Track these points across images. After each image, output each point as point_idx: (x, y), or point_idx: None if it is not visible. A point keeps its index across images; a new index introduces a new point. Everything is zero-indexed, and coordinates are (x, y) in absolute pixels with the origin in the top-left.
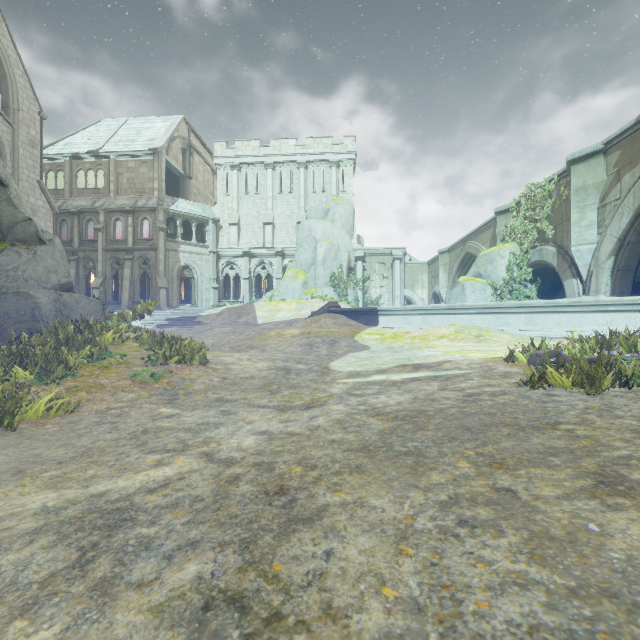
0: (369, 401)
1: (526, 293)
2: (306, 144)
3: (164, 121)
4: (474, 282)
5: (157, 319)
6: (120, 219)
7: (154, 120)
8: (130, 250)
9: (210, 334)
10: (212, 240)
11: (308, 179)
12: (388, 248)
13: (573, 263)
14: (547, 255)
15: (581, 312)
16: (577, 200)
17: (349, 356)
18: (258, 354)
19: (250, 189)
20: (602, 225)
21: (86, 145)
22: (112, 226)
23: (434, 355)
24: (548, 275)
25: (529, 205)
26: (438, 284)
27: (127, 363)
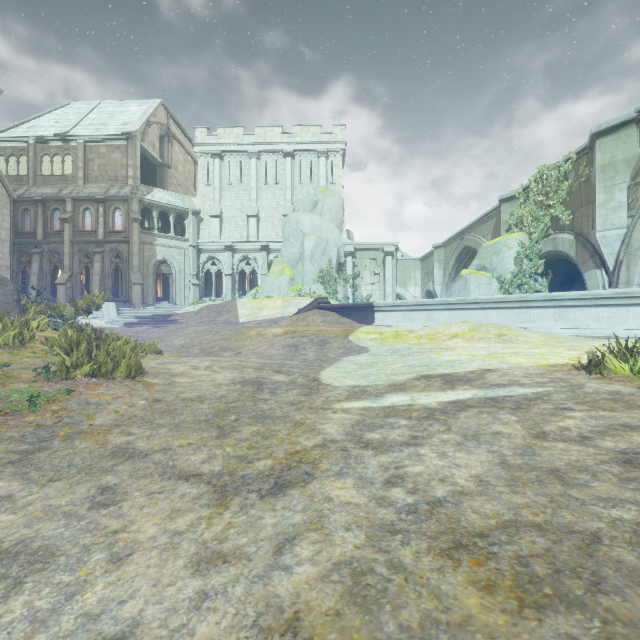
0: (407, 469)
1: (537, 287)
2: (293, 132)
3: (140, 105)
4: (479, 275)
5: (125, 317)
6: (89, 209)
7: (129, 104)
8: (100, 242)
9: (182, 334)
10: (192, 233)
11: (295, 170)
12: (379, 243)
13: (596, 252)
14: (563, 244)
15: (627, 305)
16: (603, 178)
17: (345, 361)
18: (225, 359)
19: (233, 179)
20: (634, 206)
21: (53, 128)
22: (81, 216)
23: (460, 360)
24: (560, 268)
25: (540, 190)
26: (432, 281)
27: (6, 377)
